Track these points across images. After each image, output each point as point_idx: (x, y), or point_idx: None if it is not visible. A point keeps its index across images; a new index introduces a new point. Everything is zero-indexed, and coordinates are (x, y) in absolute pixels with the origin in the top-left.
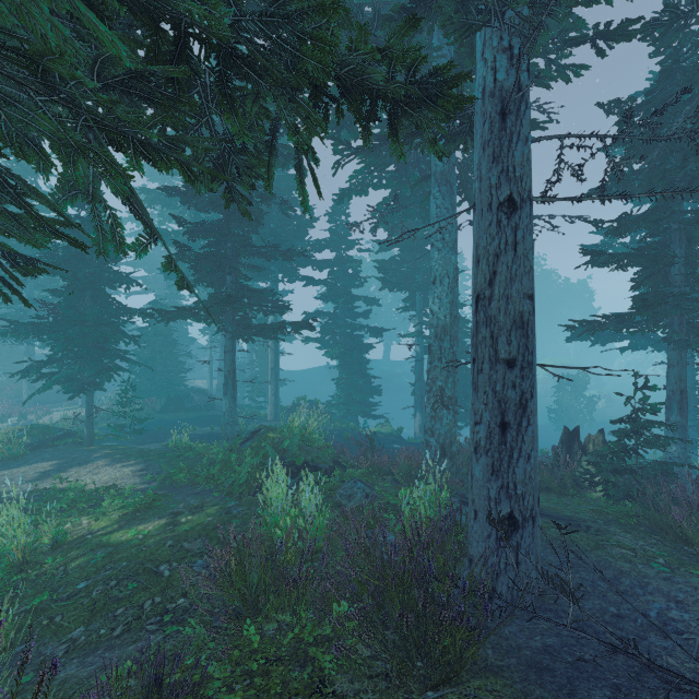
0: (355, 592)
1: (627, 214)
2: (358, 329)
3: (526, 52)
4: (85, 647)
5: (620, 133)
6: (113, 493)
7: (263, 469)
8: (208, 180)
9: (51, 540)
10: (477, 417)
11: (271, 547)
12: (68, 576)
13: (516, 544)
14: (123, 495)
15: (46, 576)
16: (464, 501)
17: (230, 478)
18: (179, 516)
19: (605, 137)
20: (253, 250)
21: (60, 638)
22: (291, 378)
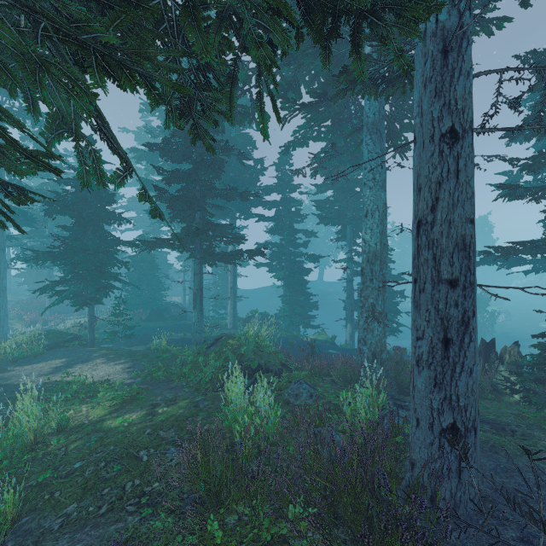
0: (308, 492)
1: (542, 152)
2: (299, 256)
3: None
4: (76, 523)
5: (538, 79)
6: (106, 386)
7: (224, 370)
8: (175, 116)
9: (57, 424)
10: (419, 333)
11: (231, 439)
12: (67, 456)
13: (458, 453)
14: (114, 388)
15: (50, 456)
16: (398, 404)
17: (198, 377)
18: (157, 407)
19: (544, 69)
20: (217, 192)
21: (57, 512)
22: (245, 295)
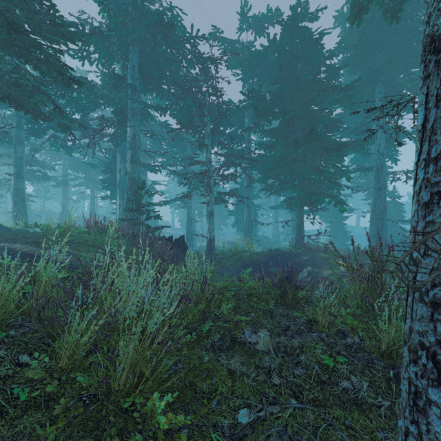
0: None
1: None
2: None
3: (383, 159)
4: None
5: None
6: None
7: None
8: None
9: None
10: (372, 230)
11: None
12: None
13: None
14: None
15: None
16: None
17: None
18: None
19: (404, 172)
20: None
21: None
22: None
